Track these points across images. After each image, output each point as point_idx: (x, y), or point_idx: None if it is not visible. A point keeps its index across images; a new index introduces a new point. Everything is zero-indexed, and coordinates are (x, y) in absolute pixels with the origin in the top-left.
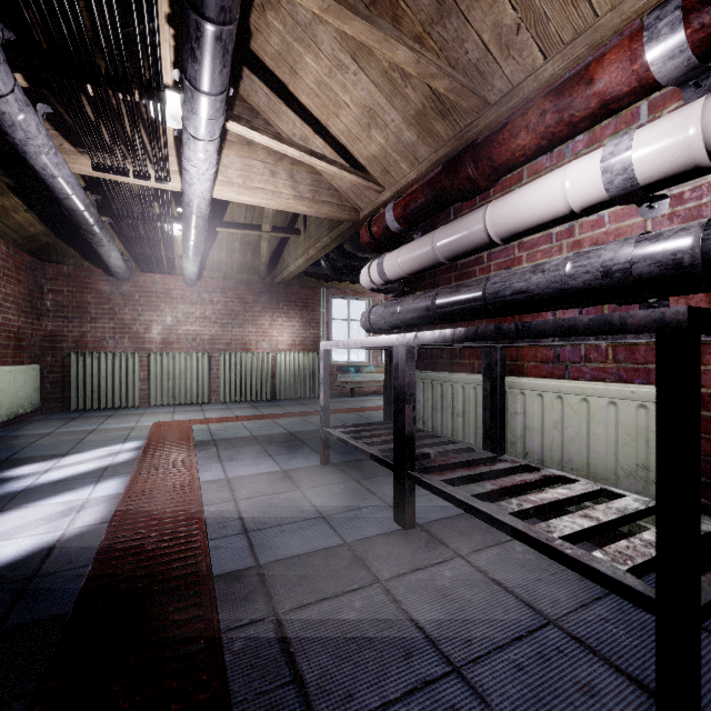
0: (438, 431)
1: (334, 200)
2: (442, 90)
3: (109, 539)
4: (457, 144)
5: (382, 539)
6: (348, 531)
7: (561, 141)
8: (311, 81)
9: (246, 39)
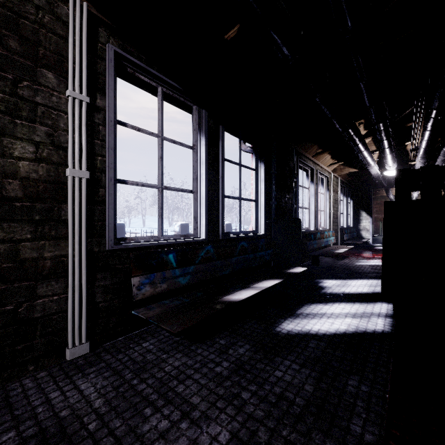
0: None
1: None
2: None
3: None
4: None
5: None
6: None
7: None
8: None
9: None
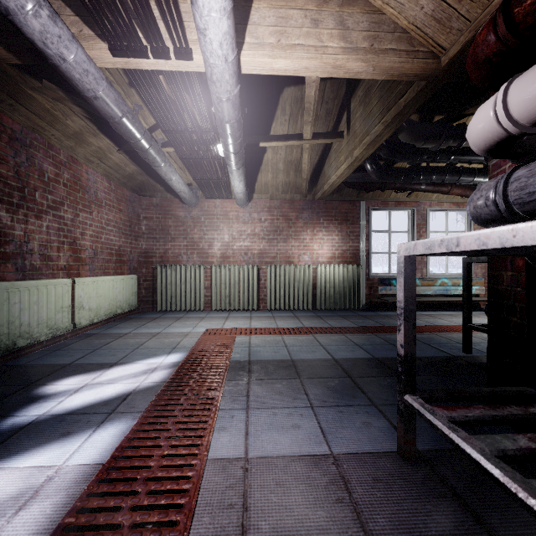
0: None
1: (402, 46)
2: None
3: None
4: None
5: None
6: None
7: None
8: None
9: None
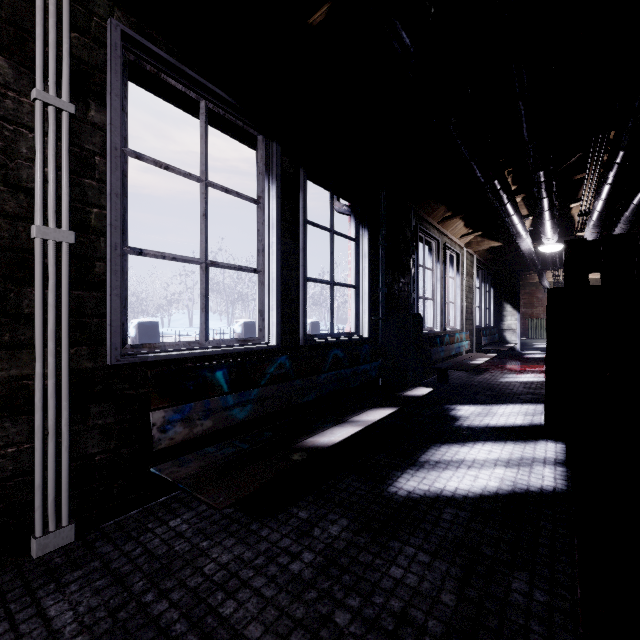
0: None
1: None
2: None
3: None
4: None
5: None
6: None
7: None
8: None
9: None
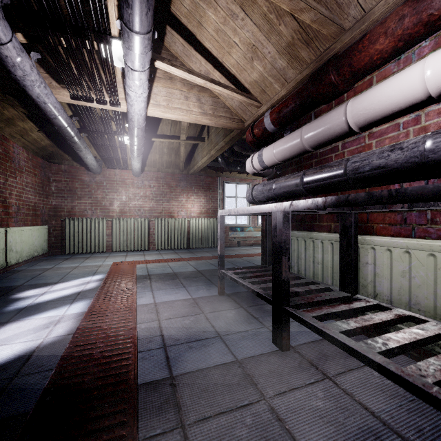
0: (302, 274)
1: (227, 115)
2: (308, 21)
3: (71, 348)
4: (317, 65)
5: (265, 358)
6: (238, 350)
7: (416, 42)
8: (212, 30)
9: (167, 4)
